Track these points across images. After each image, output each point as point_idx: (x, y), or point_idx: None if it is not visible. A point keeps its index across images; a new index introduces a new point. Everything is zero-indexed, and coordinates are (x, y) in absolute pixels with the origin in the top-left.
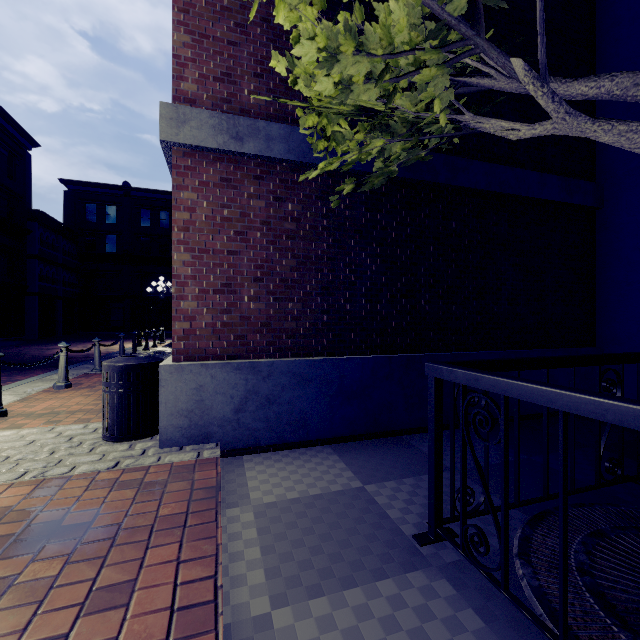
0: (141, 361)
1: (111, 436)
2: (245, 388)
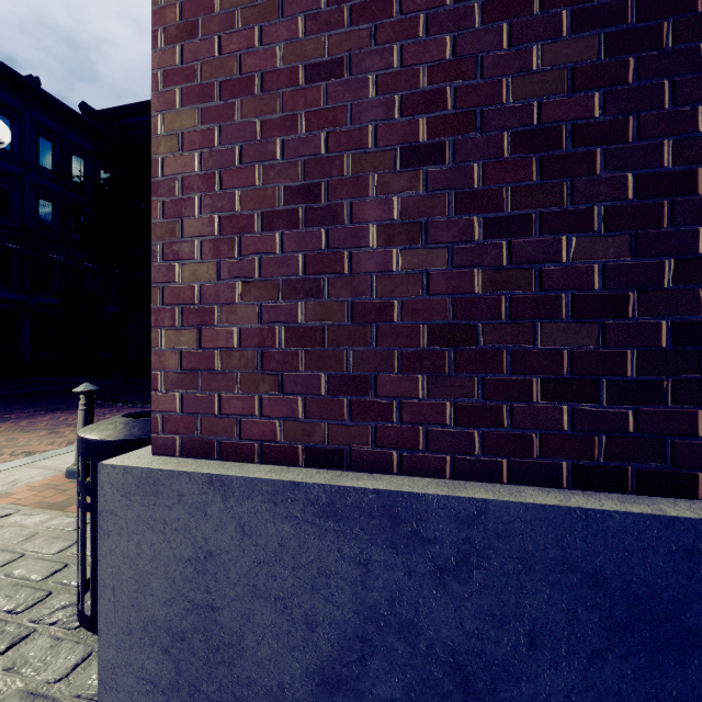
0: (134, 432)
1: (77, 605)
2: (359, 597)
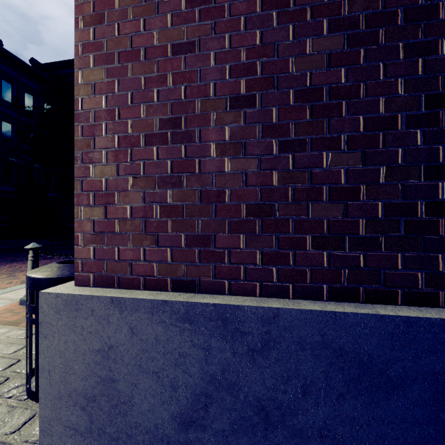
0: (64, 273)
1: (26, 385)
2: (203, 369)
